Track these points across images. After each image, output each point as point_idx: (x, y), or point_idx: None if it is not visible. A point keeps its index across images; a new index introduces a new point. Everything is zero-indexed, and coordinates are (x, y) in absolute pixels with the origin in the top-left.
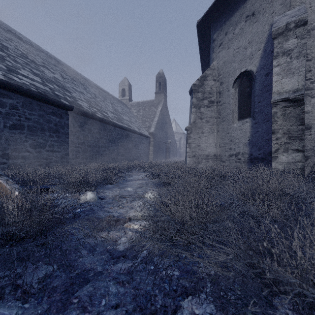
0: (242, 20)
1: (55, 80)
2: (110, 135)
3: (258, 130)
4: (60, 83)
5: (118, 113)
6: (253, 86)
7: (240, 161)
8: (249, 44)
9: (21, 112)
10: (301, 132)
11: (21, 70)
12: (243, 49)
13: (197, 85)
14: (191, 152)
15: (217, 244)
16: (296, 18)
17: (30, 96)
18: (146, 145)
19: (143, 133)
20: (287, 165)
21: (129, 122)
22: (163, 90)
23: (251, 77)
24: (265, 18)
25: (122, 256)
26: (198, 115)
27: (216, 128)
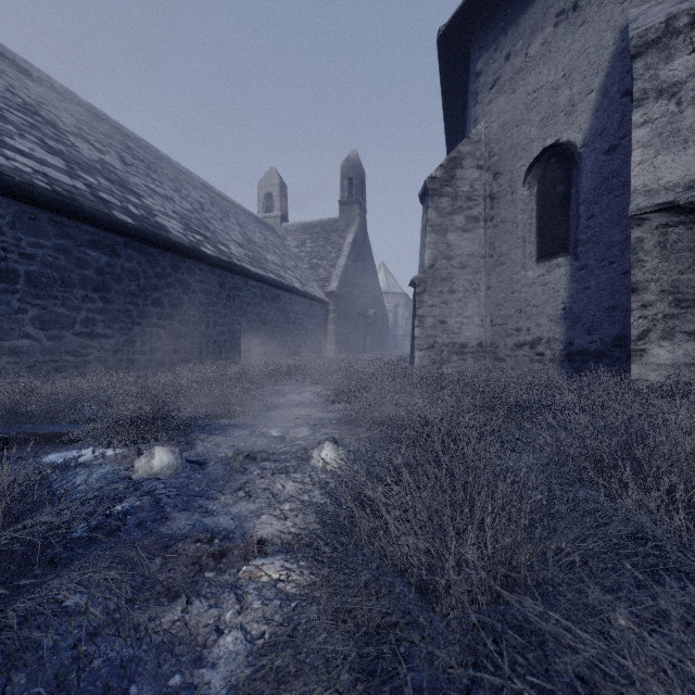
0: (548, 24)
1: (104, 167)
2: (236, 297)
3: (587, 285)
4: (115, 175)
5: (255, 247)
6: (575, 181)
7: (543, 360)
8: (566, 78)
9: (10, 239)
10: None
11: (16, 138)
12: (550, 92)
13: (438, 179)
14: (425, 337)
15: None
16: (693, 3)
17: (32, 201)
18: (319, 321)
19: (314, 294)
20: (671, 372)
21: (281, 269)
22: (358, 196)
23: (569, 158)
24: (604, 15)
25: None
26: (440, 250)
27: (484, 281)
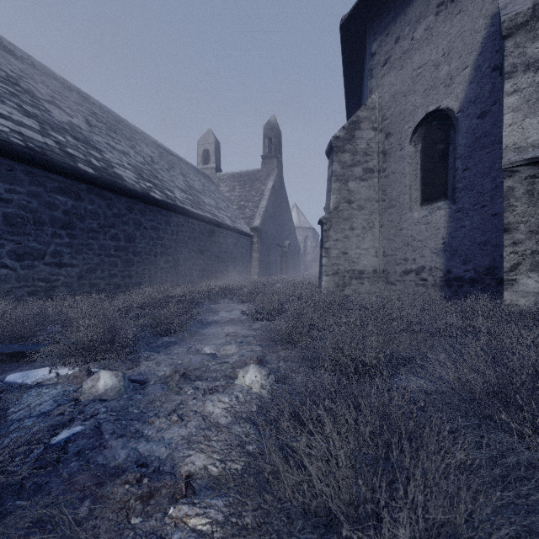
0: (431, 13)
1: (72, 128)
2: (179, 232)
3: (462, 225)
4: (81, 134)
5: (195, 192)
6: (452, 140)
7: (427, 284)
8: (445, 57)
9: None
10: None
11: None
12: (432, 68)
13: (341, 138)
14: (331, 265)
15: None
16: None
17: (8, 155)
18: (246, 250)
19: (241, 229)
20: (538, 299)
21: (215, 209)
22: (276, 152)
23: (447, 122)
24: (477, 5)
25: None
26: (343, 195)
27: (378, 220)
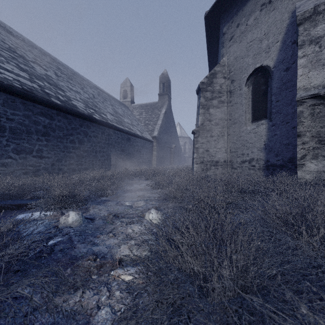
0: (257, 10)
1: (47, 77)
2: (110, 138)
3: (275, 133)
4: (52, 81)
5: (118, 115)
6: (270, 84)
7: (255, 168)
8: (265, 35)
9: (2, 111)
10: None
11: (5, 63)
12: (258, 42)
13: (205, 83)
14: (199, 158)
15: None
16: None
17: (12, 93)
18: (149, 150)
19: (146, 137)
20: (316, 175)
21: (131, 125)
22: (167, 91)
23: (267, 73)
24: (284, 5)
25: None
26: (206, 117)
27: (227, 131)
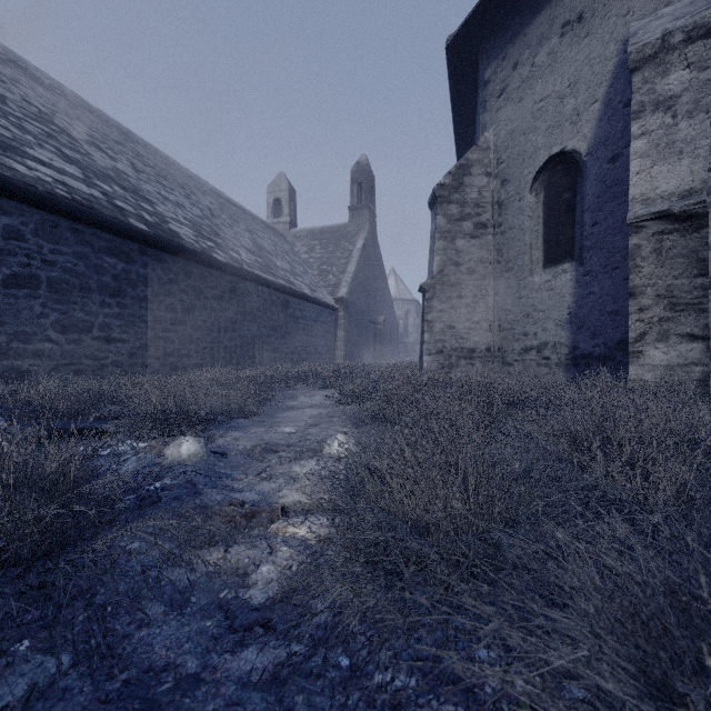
0: (554, 34)
1: (118, 175)
2: (247, 302)
3: (591, 291)
4: (128, 183)
5: (264, 253)
6: (580, 188)
7: (550, 364)
8: (571, 88)
9: (33, 247)
10: (702, 293)
11: (35, 148)
12: (556, 101)
13: (447, 186)
14: (434, 342)
15: (536, 604)
16: (687, 20)
17: (53, 210)
18: (329, 327)
19: (323, 300)
20: (665, 372)
21: (290, 275)
22: (368, 201)
23: (574, 166)
24: (608, 28)
25: (259, 623)
26: (449, 256)
27: (492, 287)
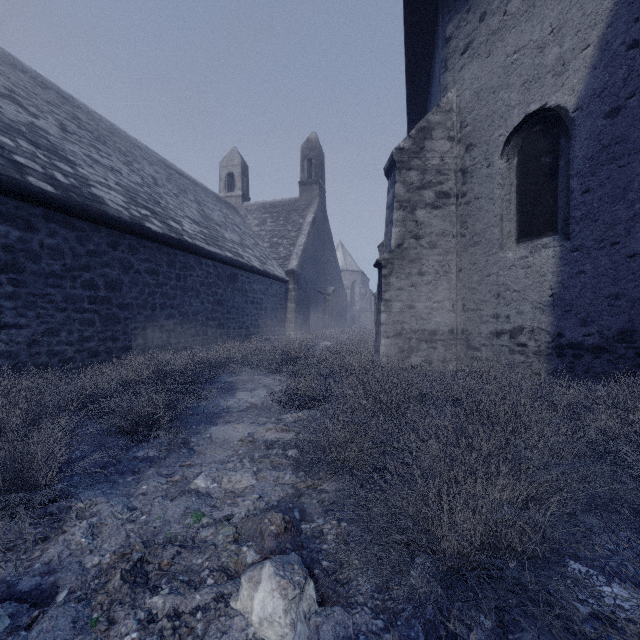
0: None
1: (32, 130)
2: (188, 276)
3: (581, 269)
4: (45, 140)
5: (212, 224)
6: (564, 151)
7: (526, 351)
8: (554, 34)
9: None
10: None
11: None
12: (534, 51)
13: (406, 150)
14: (392, 323)
15: None
16: None
17: None
18: (279, 299)
19: (273, 272)
20: None
21: (239, 247)
22: (318, 177)
23: (556, 126)
24: None
25: None
26: (409, 228)
27: (455, 263)
